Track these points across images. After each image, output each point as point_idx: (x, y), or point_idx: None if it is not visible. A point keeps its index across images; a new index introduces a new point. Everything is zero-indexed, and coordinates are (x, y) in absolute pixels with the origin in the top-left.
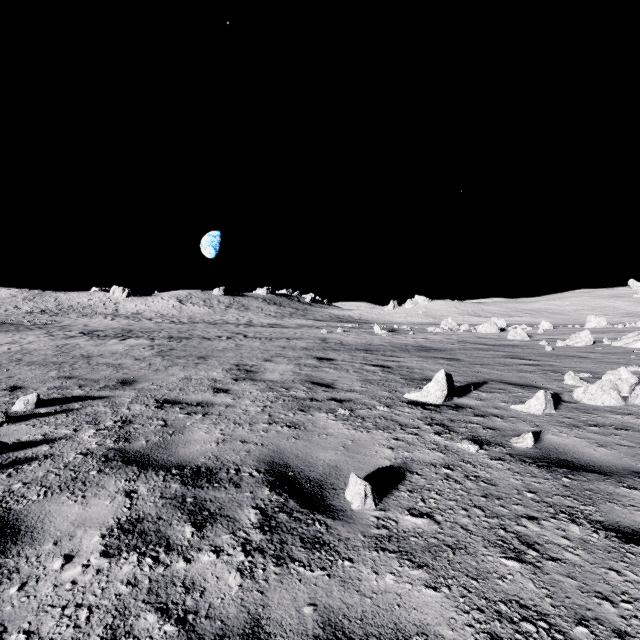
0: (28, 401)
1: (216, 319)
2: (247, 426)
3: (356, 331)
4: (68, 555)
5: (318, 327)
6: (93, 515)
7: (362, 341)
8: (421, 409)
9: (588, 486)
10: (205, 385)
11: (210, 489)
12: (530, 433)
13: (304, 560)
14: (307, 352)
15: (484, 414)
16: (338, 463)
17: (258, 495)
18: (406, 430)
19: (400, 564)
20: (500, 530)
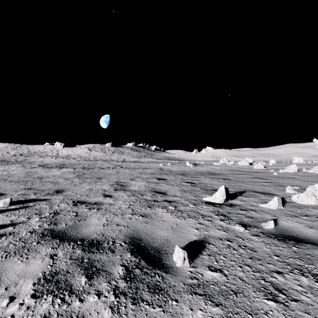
0: (5, 202)
1: (107, 158)
2: (120, 216)
3: (177, 164)
4: (12, 297)
5: (158, 162)
6: (30, 270)
7: (180, 169)
8: (212, 206)
9: (307, 252)
10: (99, 193)
11: (97, 253)
12: (272, 220)
13: (149, 300)
14: (152, 175)
15: (245, 209)
16: (168, 238)
17: (124, 257)
18: (205, 218)
19: (205, 303)
20: (261, 280)
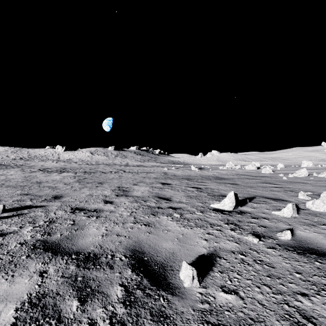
0: None
1: (110, 162)
2: (121, 225)
3: (182, 168)
4: None
5: (162, 166)
6: (14, 291)
7: (185, 174)
8: (221, 214)
9: None
10: (100, 199)
11: (94, 270)
12: (289, 231)
13: None
14: (156, 180)
15: (257, 217)
16: (174, 250)
17: (124, 275)
18: (214, 227)
19: None
20: (285, 305)
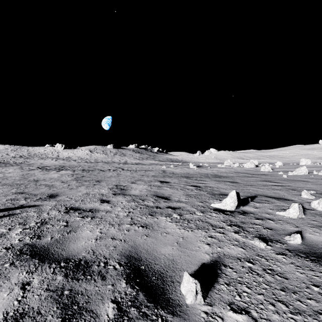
0: None
1: (108, 160)
2: (117, 226)
3: (180, 166)
4: None
5: (161, 164)
6: None
7: (184, 172)
8: (222, 214)
9: None
10: (96, 198)
11: (83, 281)
12: (299, 234)
13: None
14: (155, 178)
15: (261, 218)
16: (174, 257)
17: (117, 288)
18: (216, 230)
19: None
20: None
